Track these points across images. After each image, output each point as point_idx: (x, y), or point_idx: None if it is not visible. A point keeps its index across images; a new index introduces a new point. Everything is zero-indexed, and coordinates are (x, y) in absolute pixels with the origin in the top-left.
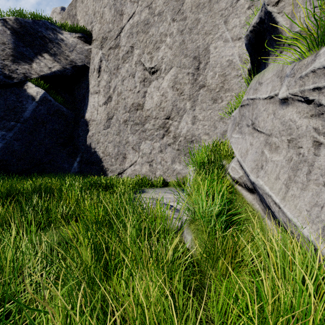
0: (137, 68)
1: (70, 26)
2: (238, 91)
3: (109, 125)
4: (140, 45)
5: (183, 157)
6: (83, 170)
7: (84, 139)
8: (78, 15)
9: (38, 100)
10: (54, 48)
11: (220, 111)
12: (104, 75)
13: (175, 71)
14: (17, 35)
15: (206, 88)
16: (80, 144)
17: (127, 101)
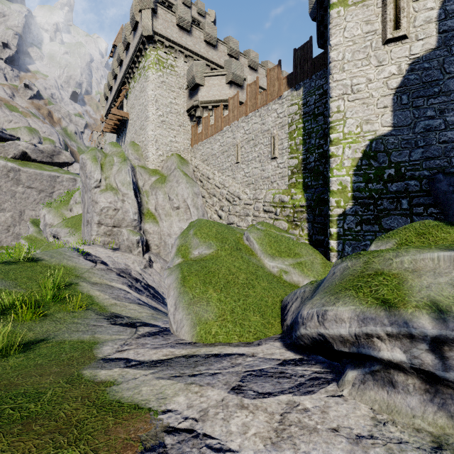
0: None
1: None
2: None
3: None
4: None
5: (16, 240)
6: None
7: None
8: None
9: None
10: None
11: None
12: None
13: (13, 213)
14: None
15: (25, 220)
16: None
17: None
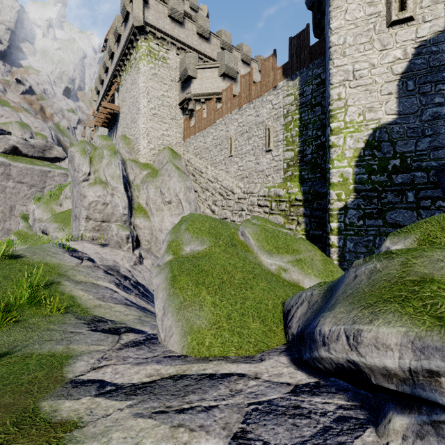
0: None
1: None
2: None
3: None
4: None
5: (6, 235)
6: None
7: None
8: None
9: None
10: None
11: None
12: None
13: (3, 208)
14: None
15: (15, 216)
16: None
17: None
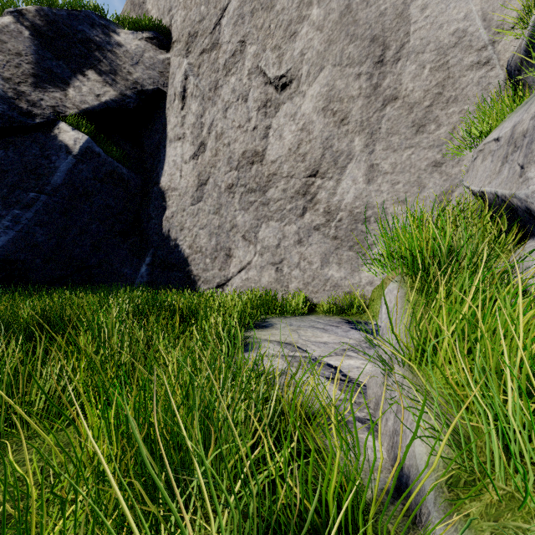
0: (253, 83)
1: (134, 19)
2: (480, 100)
3: (201, 196)
4: (259, 36)
5: (345, 252)
6: (155, 279)
7: (158, 224)
8: (149, 3)
9: (76, 153)
10: (104, 60)
11: (434, 150)
12: (192, 104)
13: (331, 74)
14: (40, 39)
15: (401, 101)
16: (152, 233)
17: (234, 149)
